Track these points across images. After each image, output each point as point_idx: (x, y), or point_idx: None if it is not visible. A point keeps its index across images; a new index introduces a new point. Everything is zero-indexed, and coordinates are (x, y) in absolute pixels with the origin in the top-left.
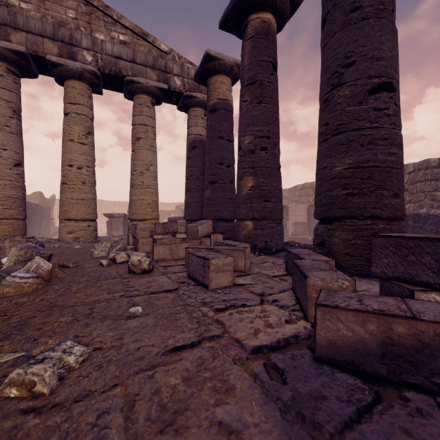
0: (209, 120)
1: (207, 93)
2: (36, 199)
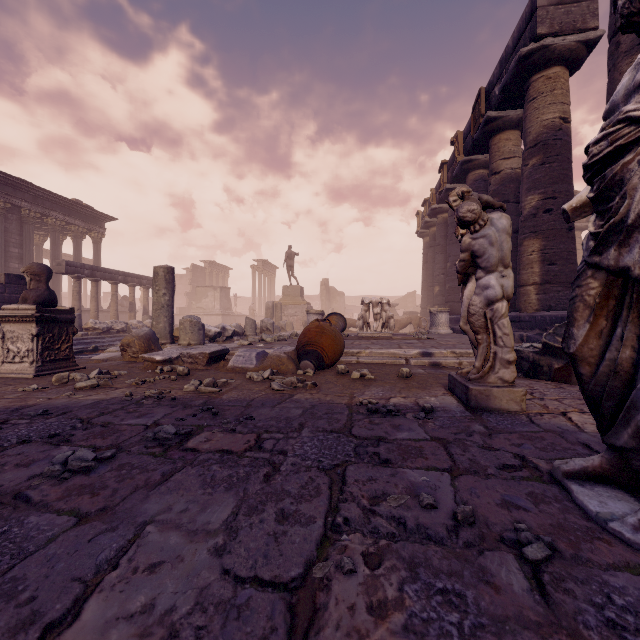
0: None
1: None
2: (413, 297)
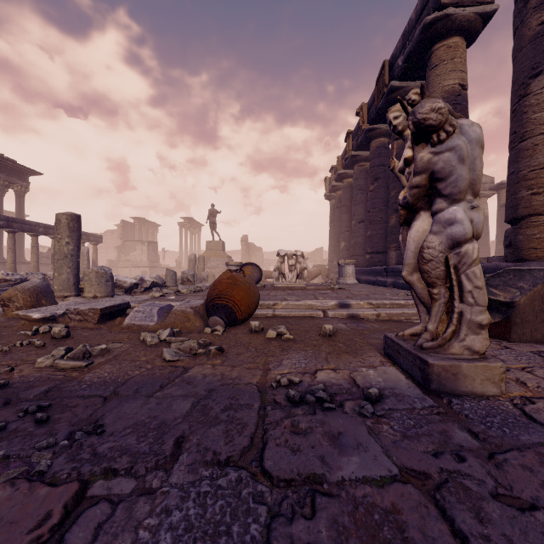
0: (500, 211)
1: (498, 197)
2: (321, 252)
